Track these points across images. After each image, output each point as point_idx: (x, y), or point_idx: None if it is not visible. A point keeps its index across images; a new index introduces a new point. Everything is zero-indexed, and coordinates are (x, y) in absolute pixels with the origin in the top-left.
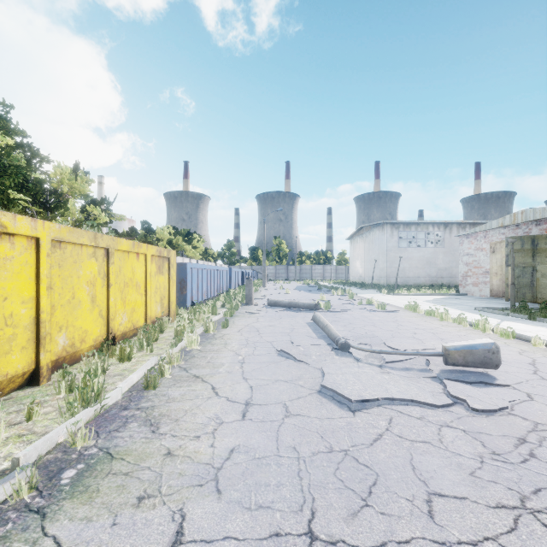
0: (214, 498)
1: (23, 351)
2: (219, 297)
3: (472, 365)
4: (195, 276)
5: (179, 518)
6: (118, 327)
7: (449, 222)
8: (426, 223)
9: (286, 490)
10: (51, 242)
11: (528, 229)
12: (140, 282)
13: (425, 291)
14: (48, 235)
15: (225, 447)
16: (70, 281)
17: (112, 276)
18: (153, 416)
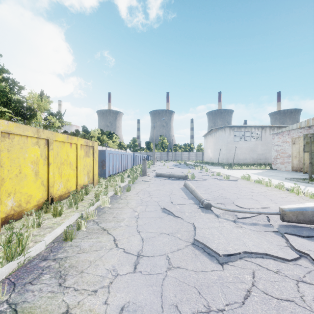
0: None
1: None
2: (126, 170)
3: (303, 222)
4: (111, 158)
5: None
6: (56, 192)
7: (265, 126)
8: (250, 127)
9: None
10: (1, 133)
11: None
12: (73, 162)
13: (251, 167)
14: None
15: (116, 304)
16: (17, 161)
17: (51, 158)
18: (64, 267)
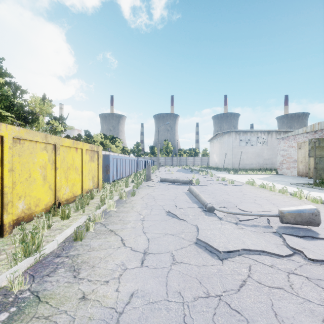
0: None
1: None
2: (130, 176)
3: (300, 223)
4: (115, 163)
5: None
6: (62, 196)
7: (271, 130)
8: (256, 131)
9: None
10: (13, 139)
11: (322, 134)
12: (78, 166)
13: (256, 172)
14: (10, 134)
15: (126, 291)
16: (27, 166)
17: (58, 162)
18: (76, 263)
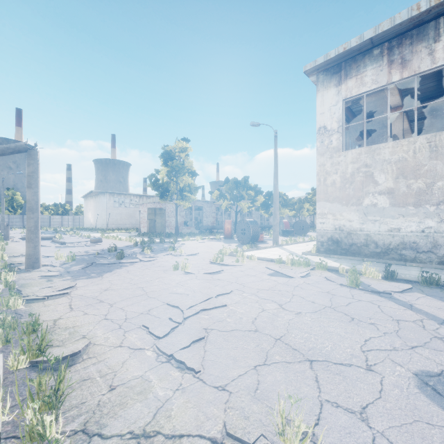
0: None
1: None
2: None
3: (96, 242)
4: None
5: None
6: None
7: (142, 195)
8: (130, 194)
9: (49, 251)
10: None
11: (157, 205)
12: None
13: (122, 231)
14: None
15: None
16: None
17: None
18: (12, 252)
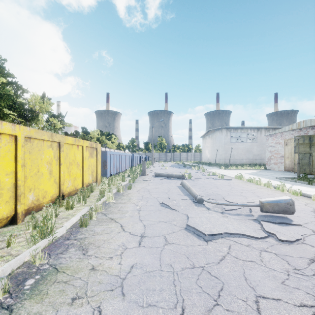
0: (120, 299)
1: (7, 204)
2: (126, 171)
3: (277, 212)
4: (112, 159)
5: (97, 313)
6: (66, 189)
7: (260, 127)
8: (246, 128)
9: (166, 293)
10: (24, 138)
11: (307, 131)
12: (79, 162)
13: (246, 167)
14: (22, 134)
15: (127, 264)
16: (36, 162)
17: (62, 159)
18: (84, 244)
